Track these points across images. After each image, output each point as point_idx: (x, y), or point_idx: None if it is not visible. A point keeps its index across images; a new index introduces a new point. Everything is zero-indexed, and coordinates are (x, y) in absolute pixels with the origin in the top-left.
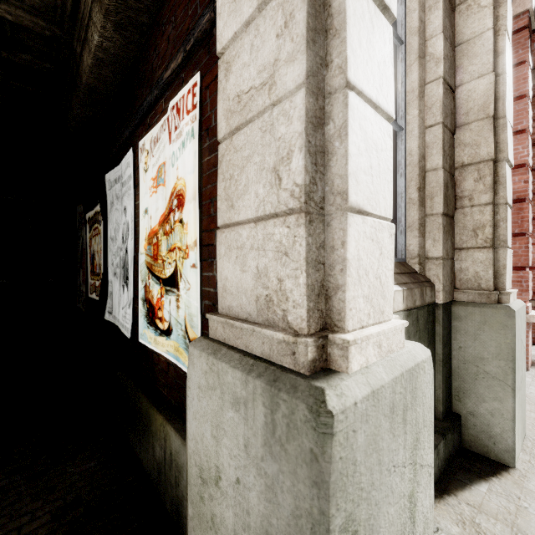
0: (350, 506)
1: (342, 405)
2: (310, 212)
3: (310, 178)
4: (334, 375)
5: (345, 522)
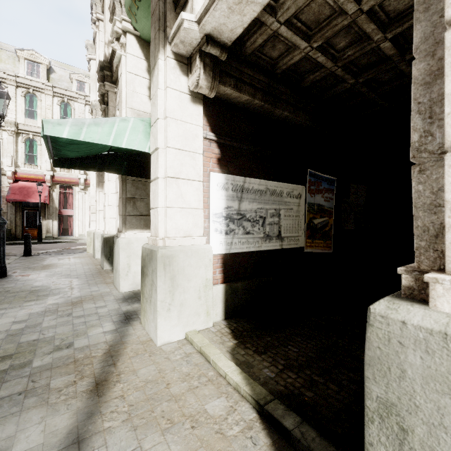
0: (394, 398)
1: (384, 312)
2: (422, 163)
3: (420, 134)
4: (415, 303)
5: (386, 402)
